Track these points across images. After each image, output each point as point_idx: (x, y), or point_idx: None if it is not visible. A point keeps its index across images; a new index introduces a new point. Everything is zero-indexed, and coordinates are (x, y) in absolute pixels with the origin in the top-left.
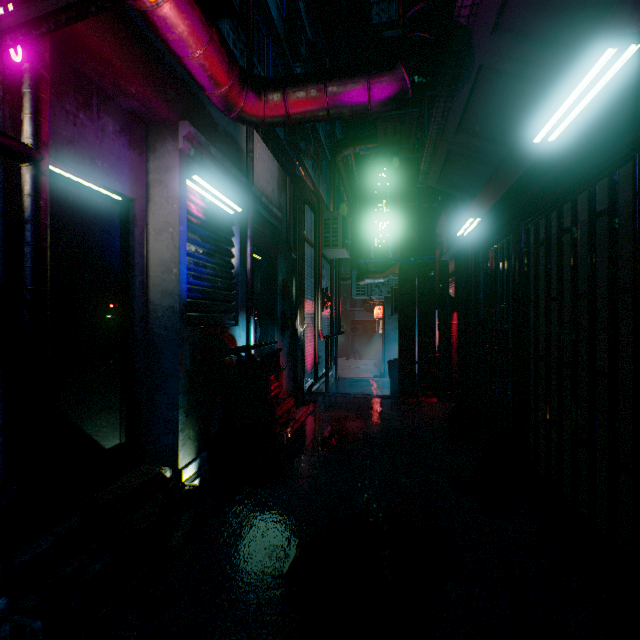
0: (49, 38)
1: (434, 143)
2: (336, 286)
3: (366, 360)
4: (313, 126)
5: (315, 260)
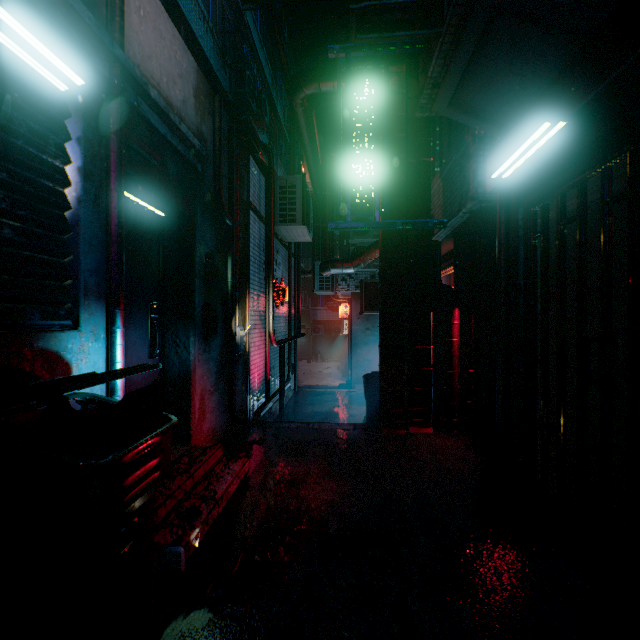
0: None
1: None
2: (295, 278)
3: (329, 363)
4: (270, 98)
5: (266, 239)
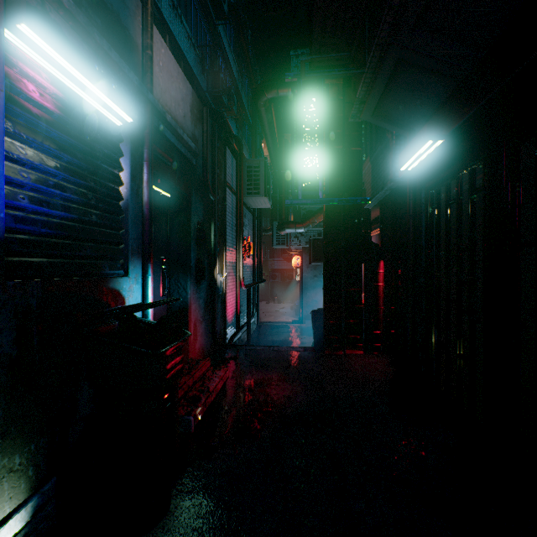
0: None
1: (381, 50)
2: (258, 236)
3: (284, 304)
4: (236, 90)
5: (237, 207)
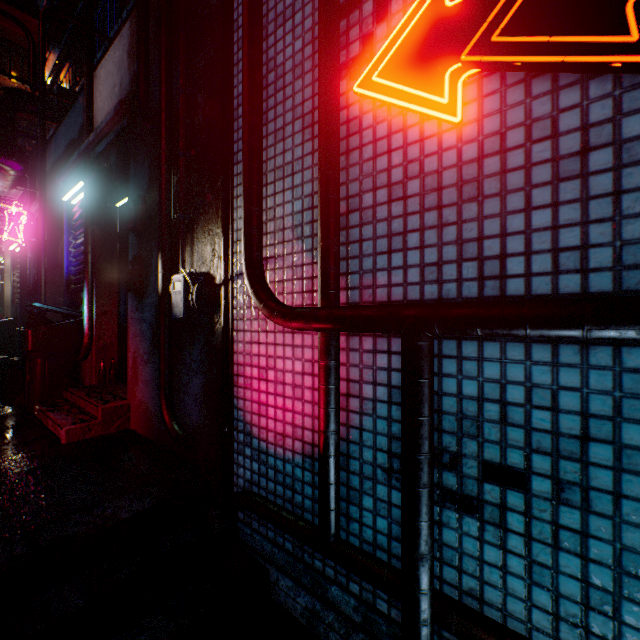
0: (41, 211)
1: None
2: None
3: None
4: None
5: None
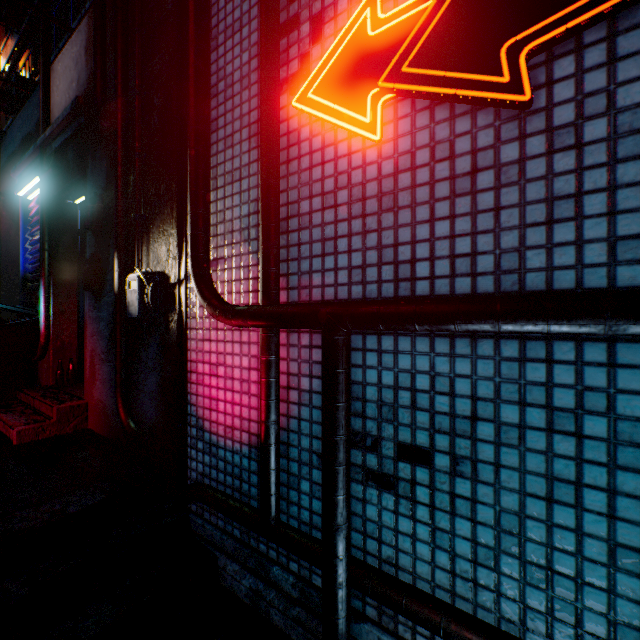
0: None
1: None
2: None
3: None
4: None
5: None
